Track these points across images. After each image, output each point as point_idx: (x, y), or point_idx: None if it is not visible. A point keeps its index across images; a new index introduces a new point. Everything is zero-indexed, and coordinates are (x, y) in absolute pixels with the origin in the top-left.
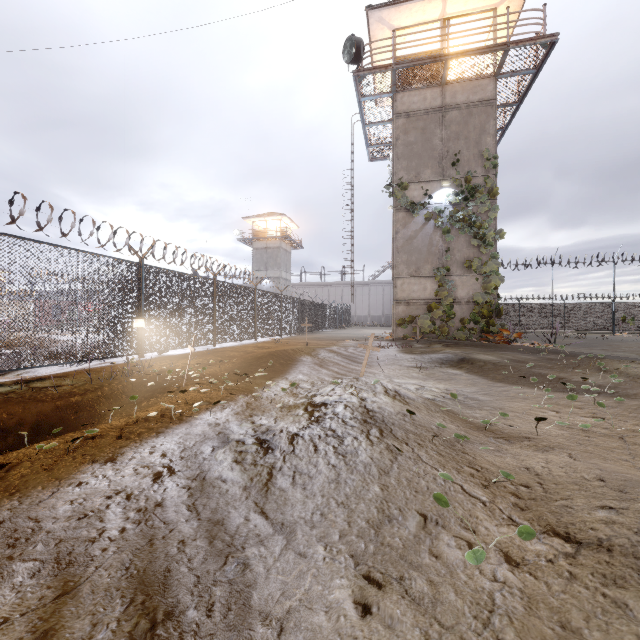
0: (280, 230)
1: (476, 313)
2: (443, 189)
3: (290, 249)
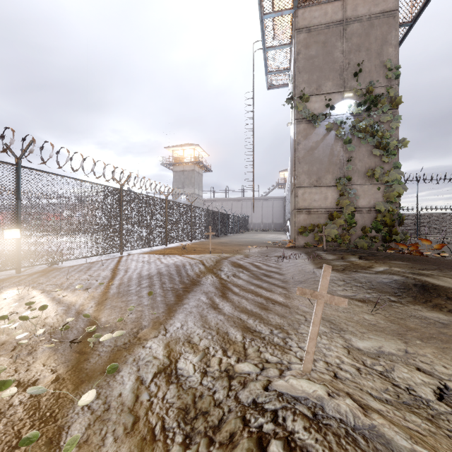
0: (194, 157)
1: (378, 221)
2: (344, 100)
3: (202, 172)
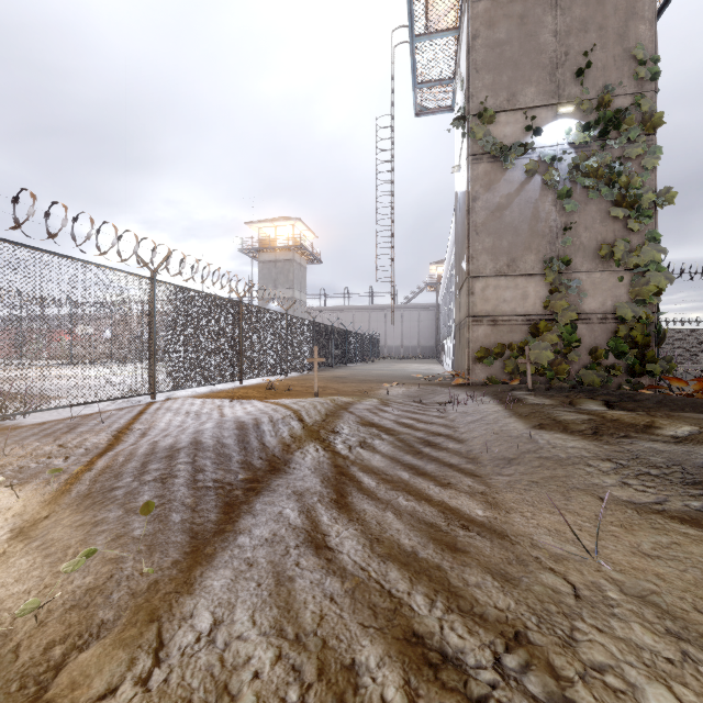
0: (293, 238)
1: (620, 338)
2: (558, 120)
3: (306, 263)
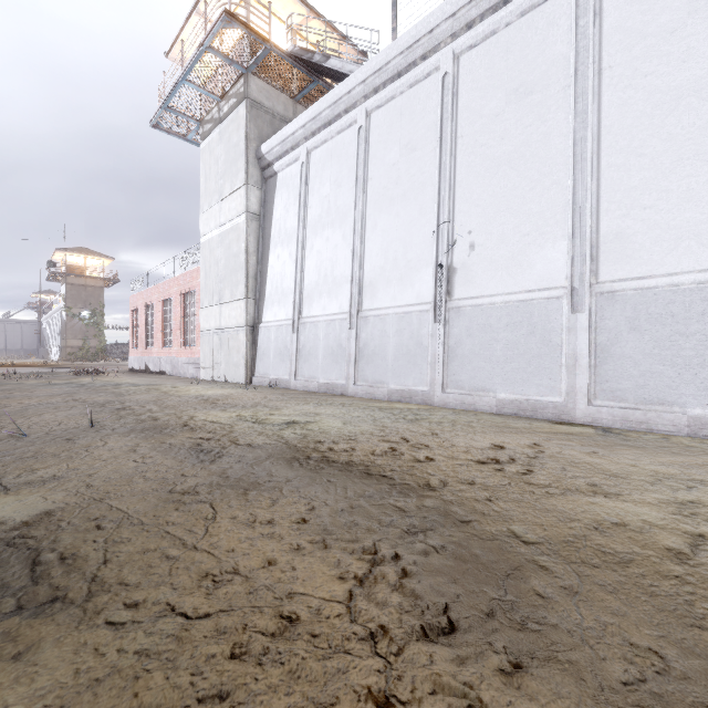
0: None
1: (98, 351)
2: (86, 311)
3: None
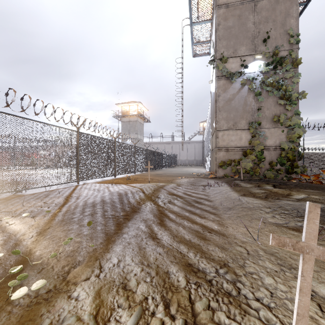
0: (137, 111)
1: (282, 157)
2: (255, 61)
3: (143, 122)
